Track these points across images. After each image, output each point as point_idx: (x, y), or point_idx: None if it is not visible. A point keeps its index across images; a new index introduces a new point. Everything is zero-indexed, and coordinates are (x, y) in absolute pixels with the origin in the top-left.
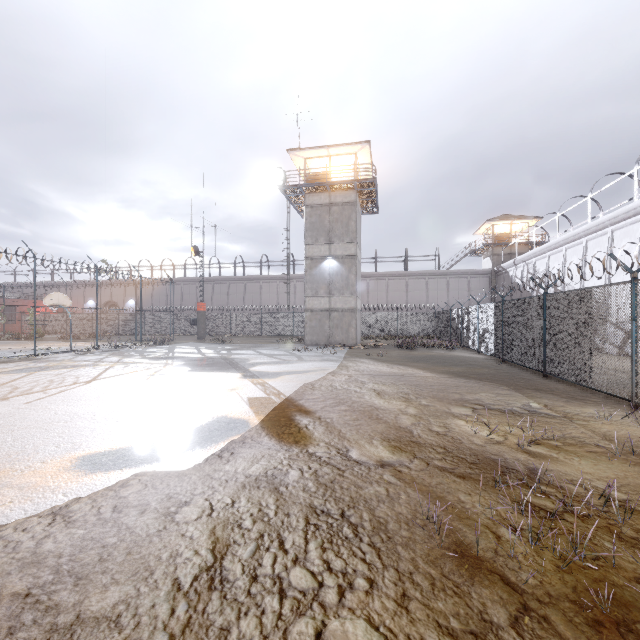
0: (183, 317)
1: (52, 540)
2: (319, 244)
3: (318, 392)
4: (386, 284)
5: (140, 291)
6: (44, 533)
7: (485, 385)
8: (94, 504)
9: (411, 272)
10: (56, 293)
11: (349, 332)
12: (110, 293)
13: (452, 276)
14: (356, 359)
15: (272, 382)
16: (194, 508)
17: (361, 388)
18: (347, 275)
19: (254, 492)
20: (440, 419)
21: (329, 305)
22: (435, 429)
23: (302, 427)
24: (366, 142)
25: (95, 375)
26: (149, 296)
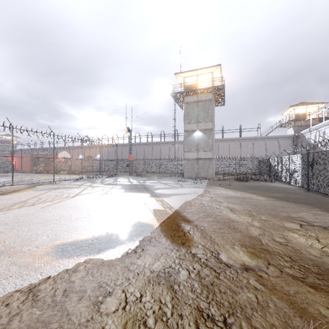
0: (122, 163)
1: (19, 318)
2: (191, 123)
3: (194, 207)
4: (228, 144)
5: (101, 150)
6: (16, 310)
7: (302, 207)
8: (54, 286)
9: (243, 137)
10: (63, 151)
11: (208, 171)
12: (89, 151)
13: (268, 139)
14: (213, 187)
15: (167, 200)
16: (114, 300)
17: (219, 206)
18: (207, 140)
19: (156, 288)
20: (278, 231)
21: (197, 156)
22: (277, 240)
23: (186, 232)
24: (218, 65)
25: (77, 193)
26: (107, 153)
